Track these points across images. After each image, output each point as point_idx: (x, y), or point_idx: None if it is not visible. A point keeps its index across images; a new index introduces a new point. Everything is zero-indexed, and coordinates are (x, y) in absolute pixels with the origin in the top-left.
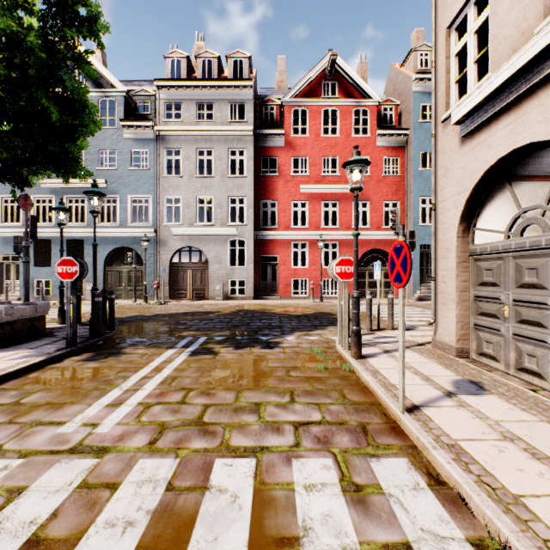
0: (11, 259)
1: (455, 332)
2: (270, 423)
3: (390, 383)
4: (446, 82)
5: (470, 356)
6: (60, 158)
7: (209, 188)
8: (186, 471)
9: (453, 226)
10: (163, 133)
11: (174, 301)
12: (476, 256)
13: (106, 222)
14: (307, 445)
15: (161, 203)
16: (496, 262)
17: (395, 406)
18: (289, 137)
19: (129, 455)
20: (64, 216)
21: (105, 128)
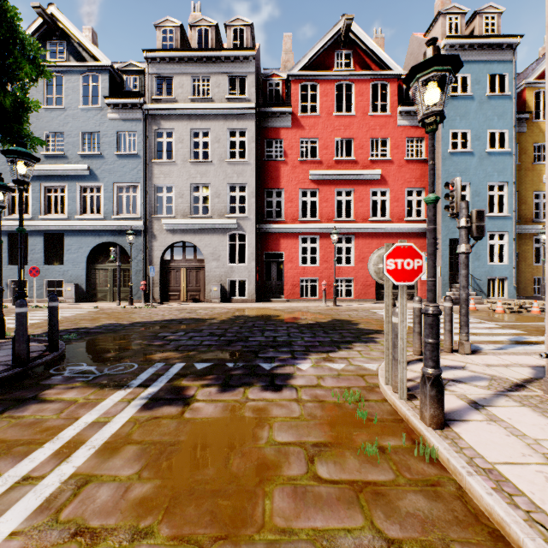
0: None
1: None
2: None
3: None
4: None
5: None
6: None
7: (205, 175)
8: None
9: None
10: (153, 112)
11: (164, 304)
12: None
13: (88, 213)
14: None
15: (150, 192)
16: None
17: None
18: (296, 116)
19: None
20: (2, 195)
21: (87, 107)
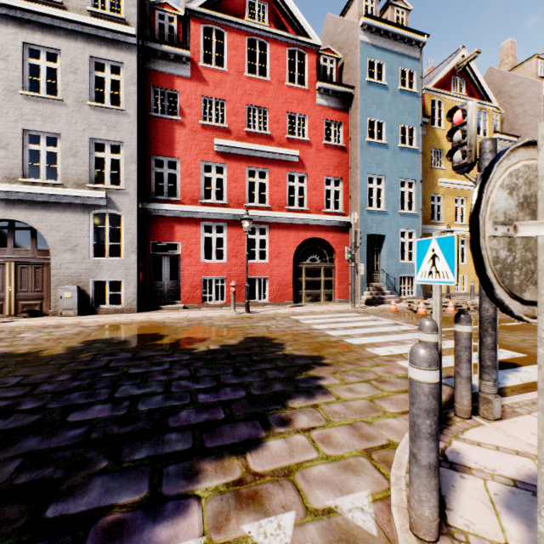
0: None
1: None
2: None
3: None
4: None
5: None
6: None
7: (50, 118)
8: None
9: None
10: None
11: None
12: None
13: None
14: None
15: None
16: None
17: None
18: (197, 65)
19: None
20: None
21: None
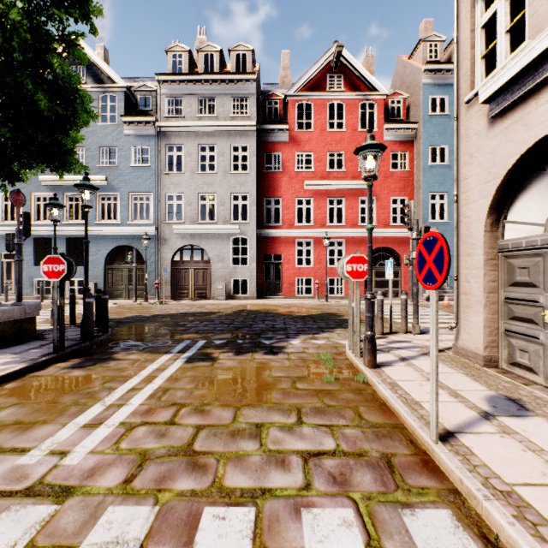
0: (12, 257)
1: (481, 338)
2: (273, 453)
3: (413, 400)
4: (470, 58)
5: (499, 365)
6: (53, 151)
7: (211, 185)
8: (164, 527)
9: (479, 219)
10: (164, 129)
11: (175, 300)
12: (507, 252)
13: (106, 220)
14: (319, 487)
15: (162, 200)
16: (533, 259)
17: (425, 432)
18: (293, 132)
19: (96, 500)
20: (57, 212)
21: (105, 124)
